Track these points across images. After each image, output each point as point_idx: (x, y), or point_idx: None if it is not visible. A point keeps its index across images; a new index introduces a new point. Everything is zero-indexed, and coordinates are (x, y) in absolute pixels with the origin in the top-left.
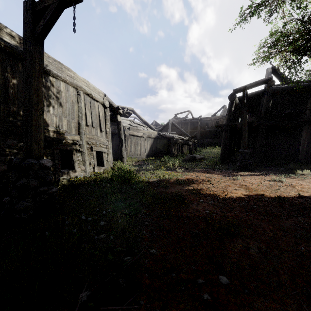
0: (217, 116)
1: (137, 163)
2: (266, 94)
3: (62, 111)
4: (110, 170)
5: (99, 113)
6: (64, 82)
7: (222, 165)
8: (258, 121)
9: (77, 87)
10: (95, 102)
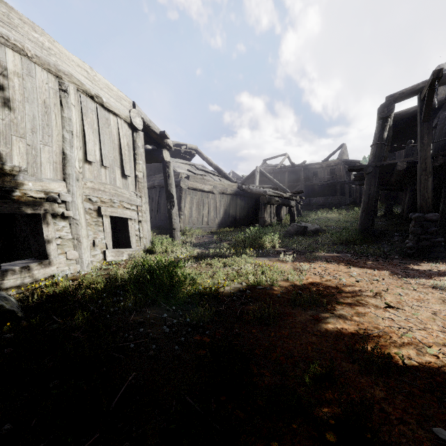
0: (332, 161)
1: (200, 239)
2: None
3: (10, 119)
4: (139, 258)
5: (119, 139)
6: (18, 52)
7: (370, 246)
8: (443, 156)
9: (59, 72)
10: (110, 115)
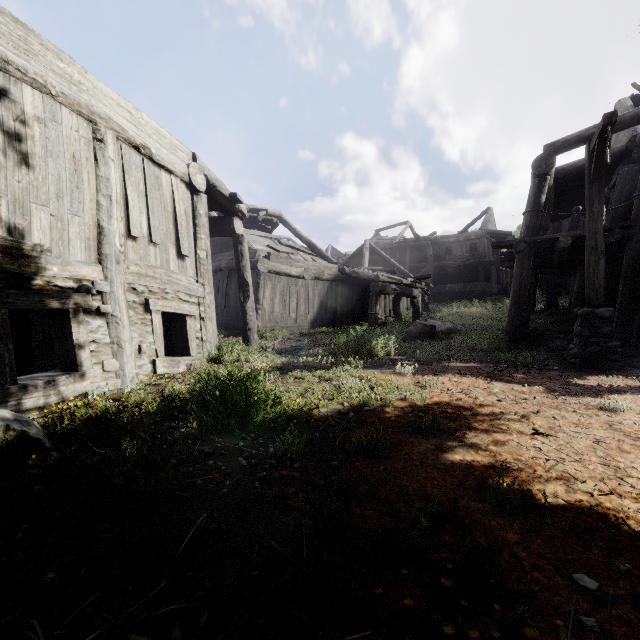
0: (472, 232)
1: (286, 343)
2: (633, 157)
3: (28, 181)
4: (201, 370)
5: (174, 205)
6: (39, 90)
7: (521, 353)
8: (622, 229)
9: (93, 115)
10: (162, 172)
